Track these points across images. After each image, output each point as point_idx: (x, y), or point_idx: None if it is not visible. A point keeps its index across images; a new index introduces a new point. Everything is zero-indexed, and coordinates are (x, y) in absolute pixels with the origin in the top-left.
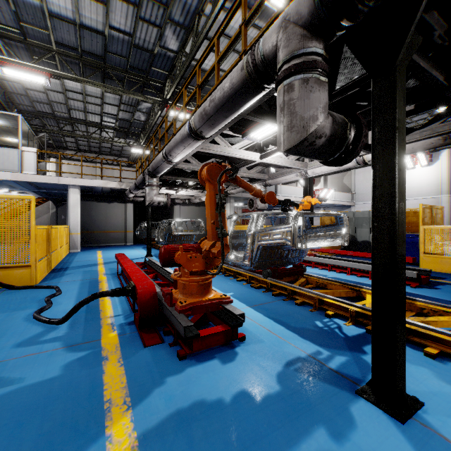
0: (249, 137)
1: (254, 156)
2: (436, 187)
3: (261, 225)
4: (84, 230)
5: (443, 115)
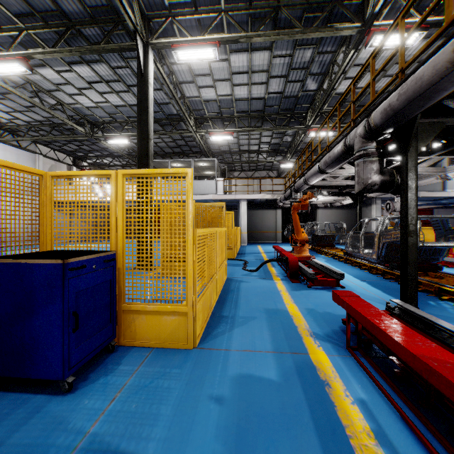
0: None
1: None
2: None
3: (377, 227)
4: (248, 230)
5: None
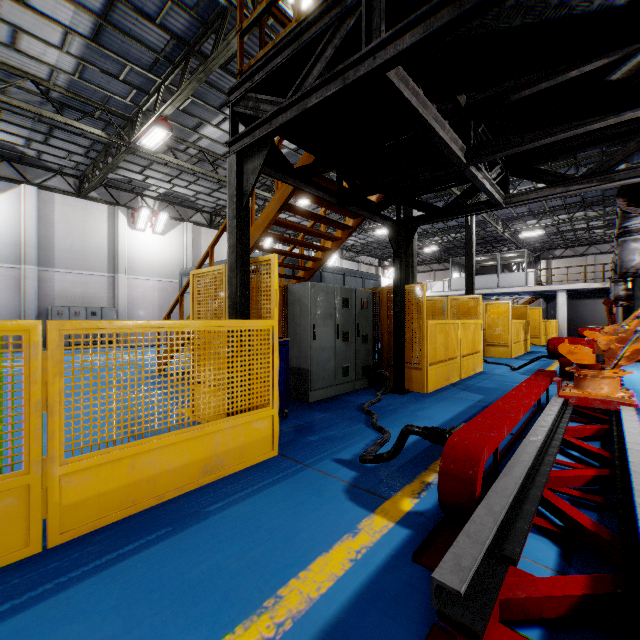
0: None
1: None
2: None
3: None
4: (571, 324)
5: None
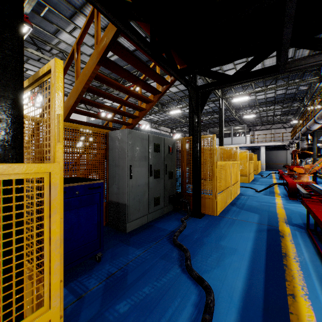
0: None
1: None
2: None
3: None
4: (266, 163)
5: None
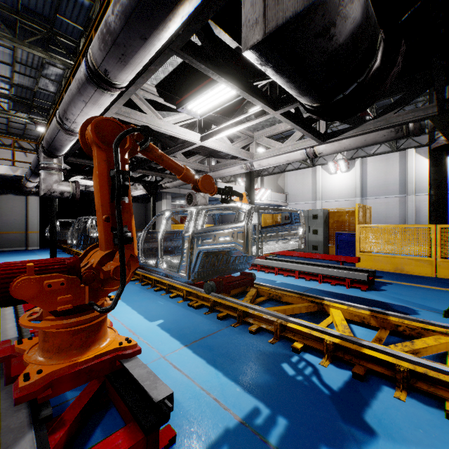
0: (187, 108)
1: (193, 137)
2: (353, 191)
3: (203, 223)
4: None
5: (398, 104)
